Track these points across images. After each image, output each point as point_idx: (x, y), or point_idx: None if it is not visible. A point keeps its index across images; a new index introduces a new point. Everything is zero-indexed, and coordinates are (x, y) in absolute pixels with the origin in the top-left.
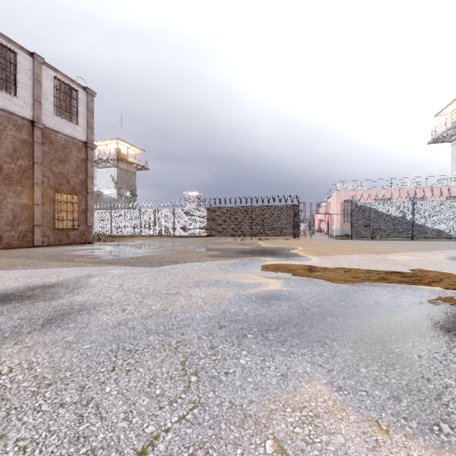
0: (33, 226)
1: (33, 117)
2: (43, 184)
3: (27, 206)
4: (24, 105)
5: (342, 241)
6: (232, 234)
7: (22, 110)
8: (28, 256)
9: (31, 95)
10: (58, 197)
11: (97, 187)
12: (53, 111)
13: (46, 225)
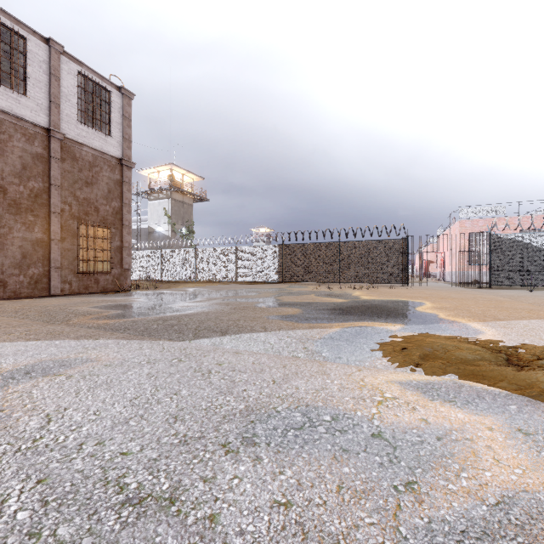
0: (49, 268)
1: (49, 125)
2: (63, 214)
3: (41, 242)
4: (37, 108)
5: (481, 292)
6: (312, 280)
7: (34, 115)
8: (17, 311)
9: (47, 96)
10: (82, 231)
11: (148, 222)
12: (76, 117)
13: (67, 267)
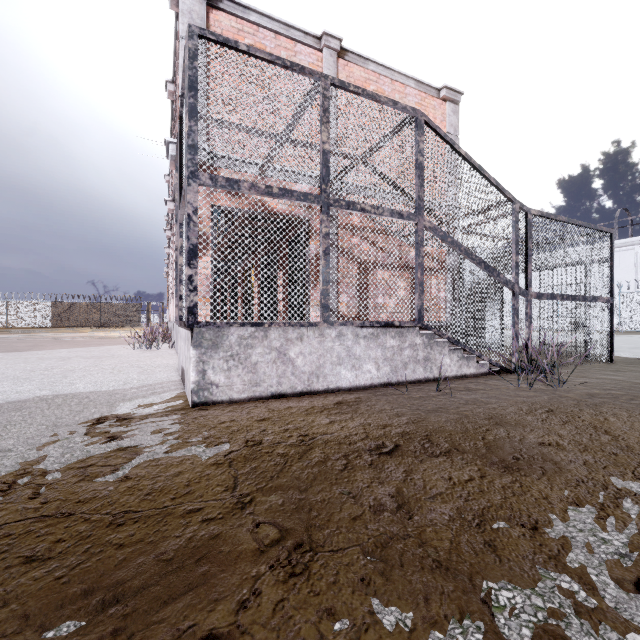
0: None
1: None
2: None
3: None
4: None
5: None
6: (81, 325)
7: None
8: None
9: None
10: None
11: None
12: None
13: None
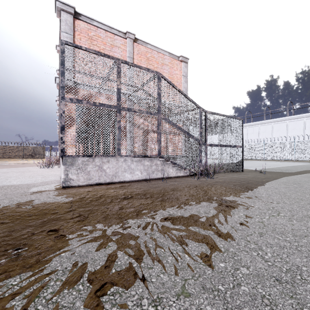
0: None
1: None
2: None
3: None
4: None
5: None
6: (13, 157)
7: None
8: None
9: None
10: None
11: None
12: None
13: None
